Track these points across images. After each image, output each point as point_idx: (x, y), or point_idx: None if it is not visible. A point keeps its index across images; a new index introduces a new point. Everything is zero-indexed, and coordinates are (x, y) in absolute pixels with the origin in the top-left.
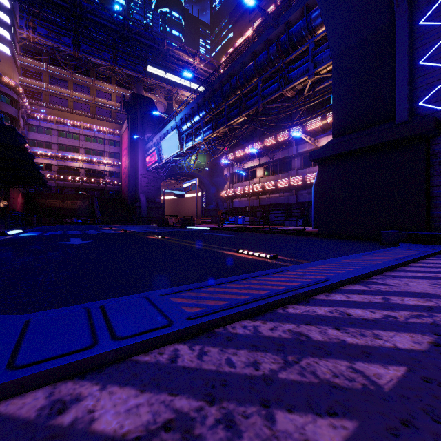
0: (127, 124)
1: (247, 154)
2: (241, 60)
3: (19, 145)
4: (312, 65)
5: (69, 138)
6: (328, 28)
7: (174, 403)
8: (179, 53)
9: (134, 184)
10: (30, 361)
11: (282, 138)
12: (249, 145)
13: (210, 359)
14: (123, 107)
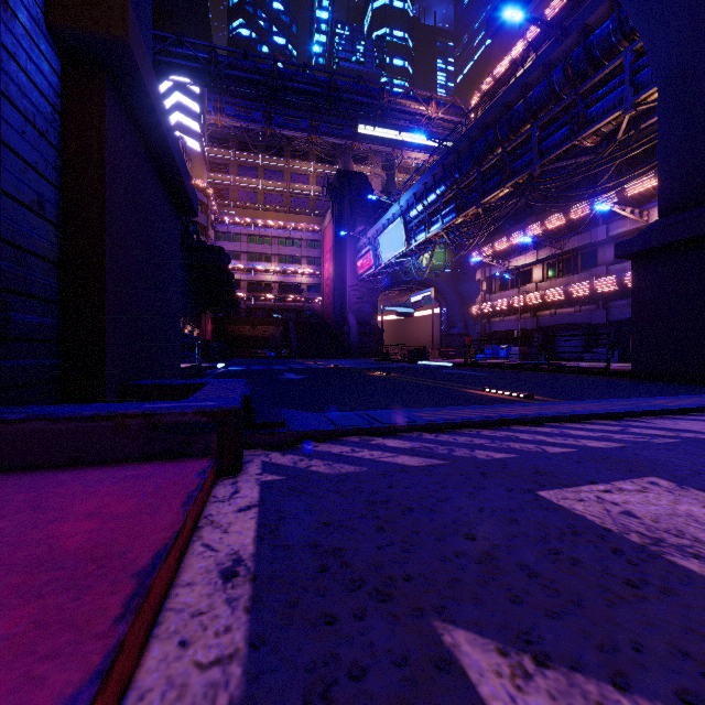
0: (330, 215)
1: (516, 244)
2: (503, 101)
3: (223, 265)
4: (630, 90)
5: (260, 243)
6: (648, 43)
7: (422, 444)
8: (405, 103)
9: (341, 300)
10: (345, 425)
11: (578, 213)
12: (519, 230)
13: (442, 438)
14: (326, 193)
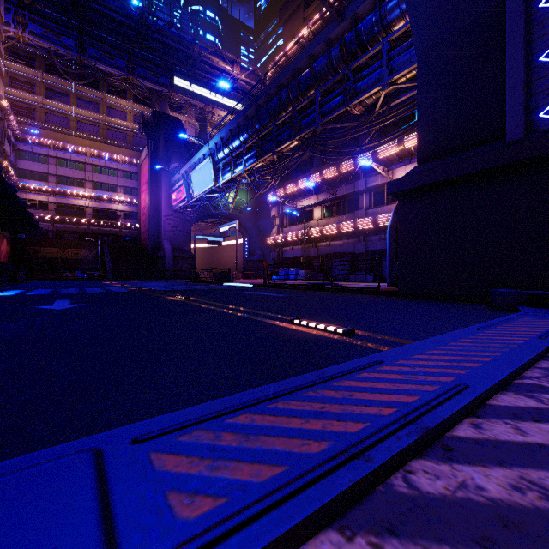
0: (147, 151)
1: (302, 189)
2: (294, 67)
3: None
4: (387, 71)
5: (71, 168)
6: (412, 16)
7: None
8: (214, 59)
9: (156, 228)
10: None
11: (346, 168)
12: (304, 178)
13: None
14: (142, 129)
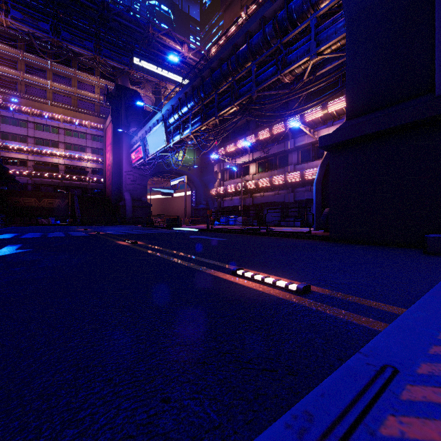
0: (110, 117)
1: (239, 148)
2: (233, 42)
3: None
4: (314, 43)
5: (47, 131)
6: None
7: None
8: (166, 39)
9: (118, 181)
10: None
11: (277, 130)
12: (242, 139)
13: None
14: (106, 99)
